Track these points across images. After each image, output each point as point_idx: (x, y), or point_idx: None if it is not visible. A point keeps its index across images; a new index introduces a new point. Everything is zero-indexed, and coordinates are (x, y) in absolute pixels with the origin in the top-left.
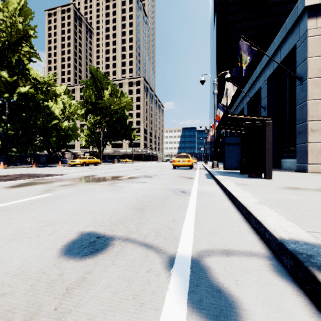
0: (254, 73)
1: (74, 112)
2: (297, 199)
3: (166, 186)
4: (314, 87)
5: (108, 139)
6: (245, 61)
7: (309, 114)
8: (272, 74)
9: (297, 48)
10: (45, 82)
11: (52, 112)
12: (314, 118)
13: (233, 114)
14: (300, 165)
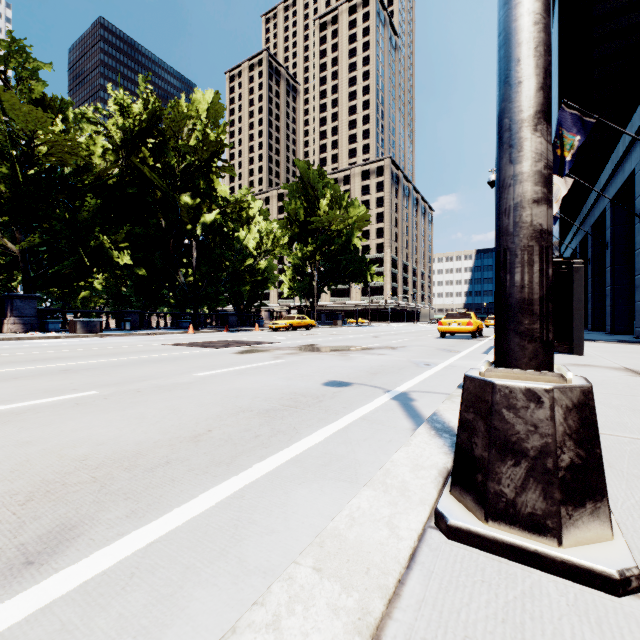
0: (620, 142)
1: (275, 243)
2: None
3: (410, 359)
4: None
5: (325, 283)
6: (569, 145)
7: None
8: None
9: None
10: (237, 203)
11: (244, 246)
12: None
13: None
14: None
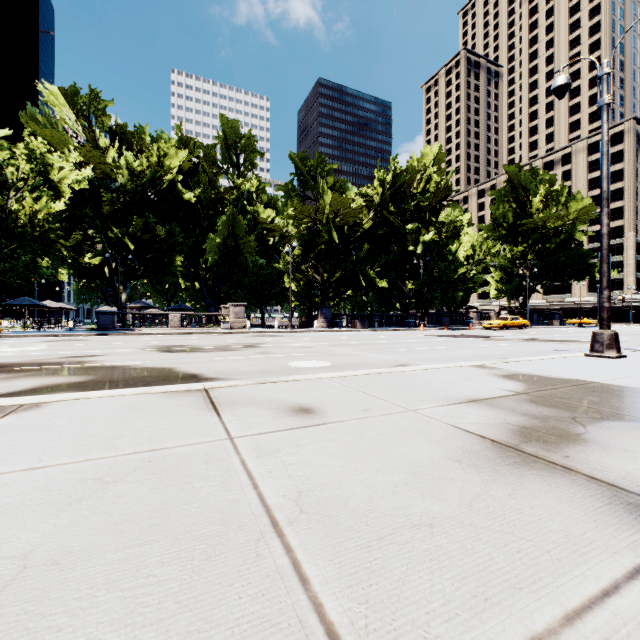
0: None
1: (486, 252)
2: None
3: None
4: None
5: (538, 282)
6: None
7: None
8: None
9: None
10: (451, 223)
11: (455, 257)
12: None
13: None
14: None
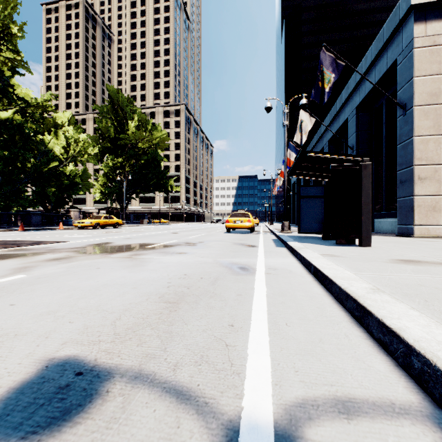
0: (338, 101)
1: (83, 150)
2: (428, 281)
3: (216, 259)
4: (422, 118)
5: (133, 190)
6: (328, 80)
7: (416, 156)
8: (363, 102)
9: (399, 64)
10: (39, 105)
11: (50, 149)
12: (422, 162)
13: (316, 152)
14: (403, 226)
